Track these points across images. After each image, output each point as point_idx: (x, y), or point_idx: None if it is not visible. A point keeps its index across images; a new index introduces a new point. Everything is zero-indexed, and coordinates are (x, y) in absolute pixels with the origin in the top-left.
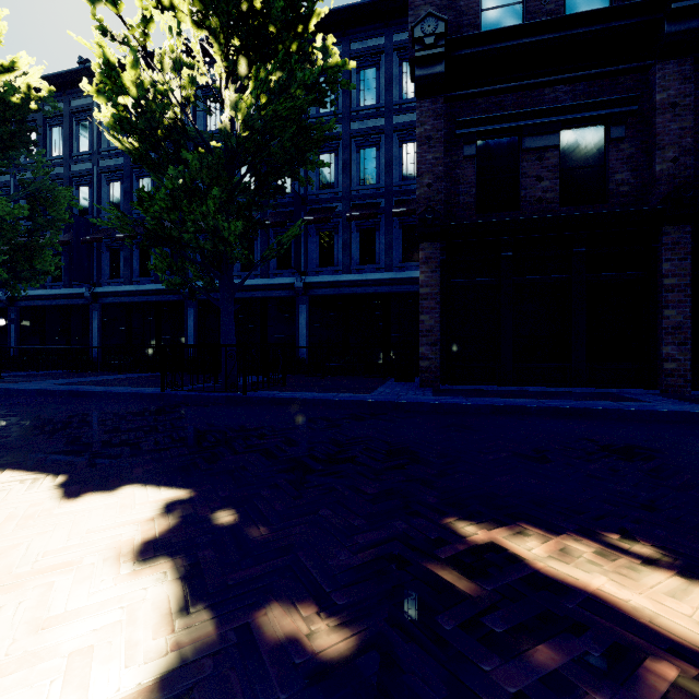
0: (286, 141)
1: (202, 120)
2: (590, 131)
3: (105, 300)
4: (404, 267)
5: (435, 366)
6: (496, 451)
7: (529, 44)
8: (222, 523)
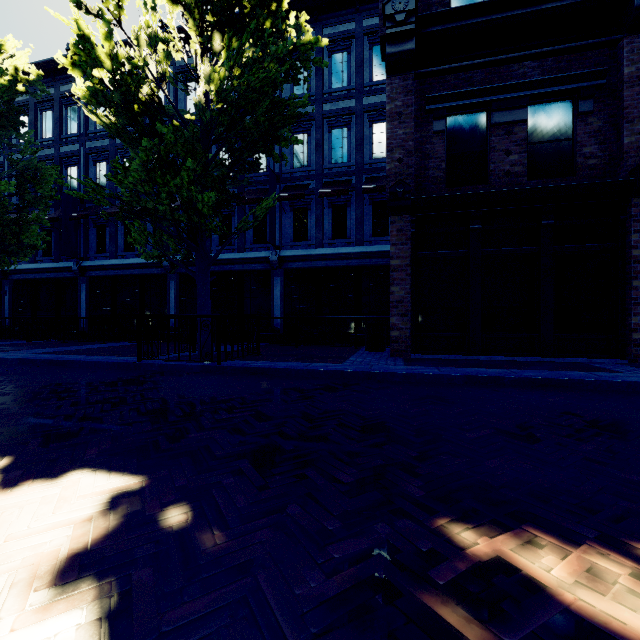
0: (260, 116)
1: (183, 103)
2: (558, 106)
3: (92, 274)
4: (374, 241)
5: (405, 336)
6: (478, 428)
7: (498, 20)
8: (171, 526)
